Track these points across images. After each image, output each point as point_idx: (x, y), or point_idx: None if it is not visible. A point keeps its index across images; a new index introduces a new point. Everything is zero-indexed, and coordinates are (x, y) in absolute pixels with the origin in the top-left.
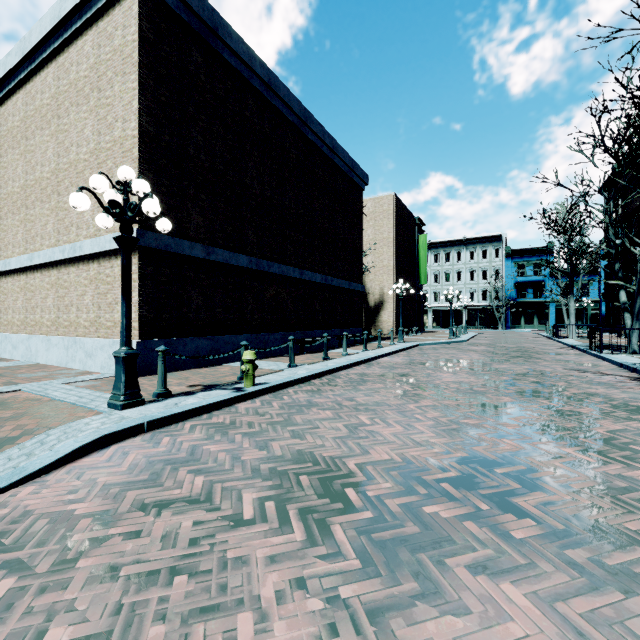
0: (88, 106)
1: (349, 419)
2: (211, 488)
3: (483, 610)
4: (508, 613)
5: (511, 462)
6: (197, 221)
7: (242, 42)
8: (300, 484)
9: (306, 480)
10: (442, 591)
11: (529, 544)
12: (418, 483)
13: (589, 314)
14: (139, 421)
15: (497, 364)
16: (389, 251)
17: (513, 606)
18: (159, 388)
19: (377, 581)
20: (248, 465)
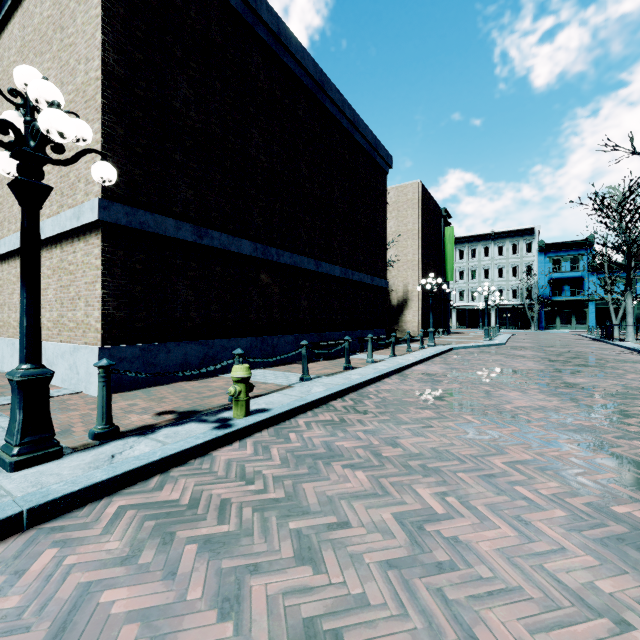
0: (51, 52)
1: (401, 497)
2: None
3: None
4: None
5: None
6: (186, 195)
7: None
8: None
9: None
10: None
11: None
12: None
13: (635, 313)
14: (10, 509)
15: (569, 377)
16: (414, 244)
17: None
18: (98, 424)
19: None
20: None
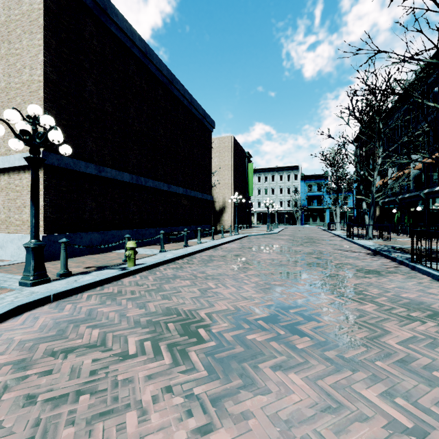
0: None
1: (201, 285)
2: (105, 336)
3: (278, 390)
4: (292, 390)
5: (299, 305)
6: (91, 147)
7: (125, 21)
8: (168, 329)
9: (172, 326)
10: (256, 383)
11: (306, 351)
12: (244, 322)
13: (348, 216)
14: (46, 294)
15: (295, 247)
16: (229, 173)
17: (295, 385)
18: (61, 270)
19: (217, 382)
20: (131, 319)
